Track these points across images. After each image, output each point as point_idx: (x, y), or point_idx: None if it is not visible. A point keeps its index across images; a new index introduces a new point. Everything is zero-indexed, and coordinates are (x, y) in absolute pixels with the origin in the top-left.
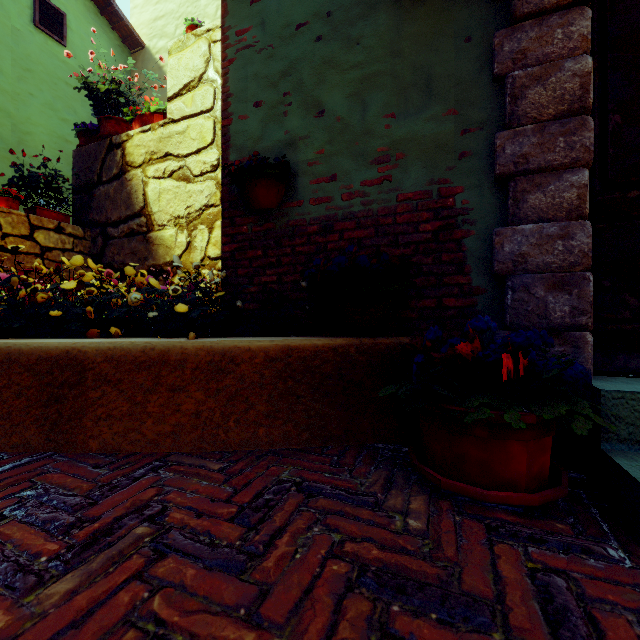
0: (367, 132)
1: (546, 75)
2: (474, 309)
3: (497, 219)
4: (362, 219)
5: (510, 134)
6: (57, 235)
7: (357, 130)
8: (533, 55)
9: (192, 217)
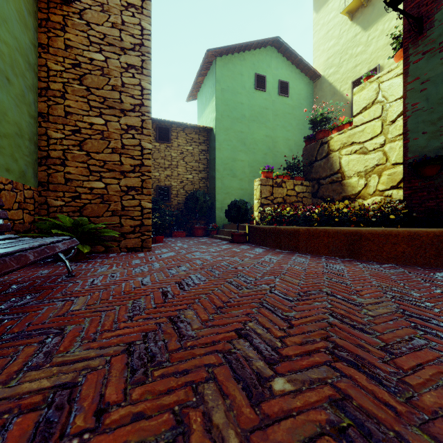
0: None
1: None
2: None
3: None
4: None
5: None
6: (301, 186)
7: None
8: None
9: (368, 171)
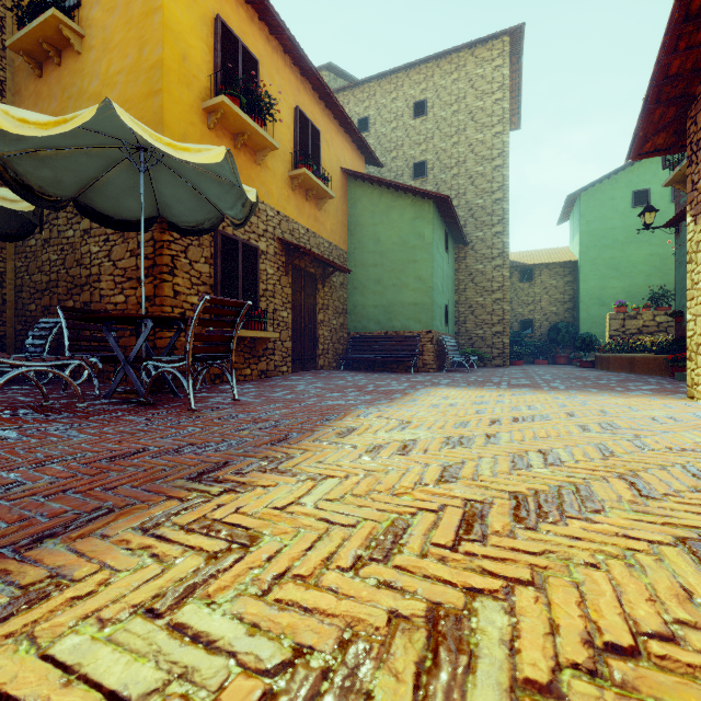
0: None
1: None
2: None
3: None
4: None
5: None
6: (664, 316)
7: None
8: None
9: None
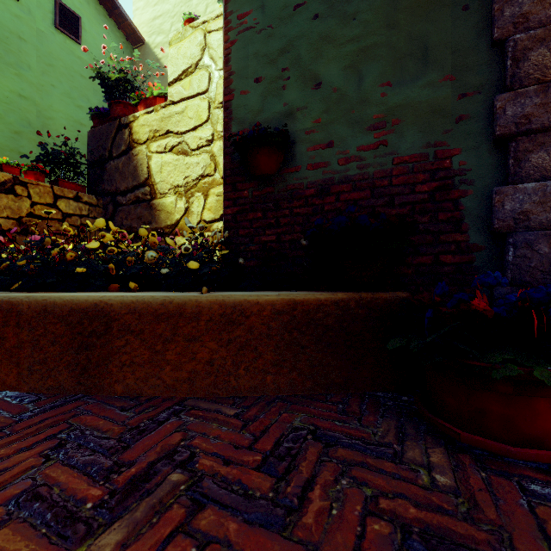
0: (363, 101)
1: (550, 36)
2: (472, 265)
3: (496, 179)
4: (358, 182)
5: (511, 96)
6: (75, 203)
7: (353, 99)
8: (535, 18)
9: (190, 186)
